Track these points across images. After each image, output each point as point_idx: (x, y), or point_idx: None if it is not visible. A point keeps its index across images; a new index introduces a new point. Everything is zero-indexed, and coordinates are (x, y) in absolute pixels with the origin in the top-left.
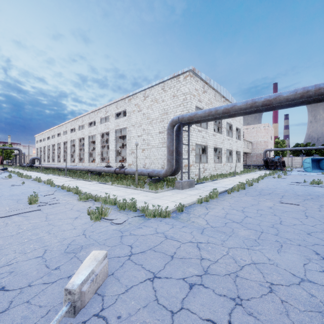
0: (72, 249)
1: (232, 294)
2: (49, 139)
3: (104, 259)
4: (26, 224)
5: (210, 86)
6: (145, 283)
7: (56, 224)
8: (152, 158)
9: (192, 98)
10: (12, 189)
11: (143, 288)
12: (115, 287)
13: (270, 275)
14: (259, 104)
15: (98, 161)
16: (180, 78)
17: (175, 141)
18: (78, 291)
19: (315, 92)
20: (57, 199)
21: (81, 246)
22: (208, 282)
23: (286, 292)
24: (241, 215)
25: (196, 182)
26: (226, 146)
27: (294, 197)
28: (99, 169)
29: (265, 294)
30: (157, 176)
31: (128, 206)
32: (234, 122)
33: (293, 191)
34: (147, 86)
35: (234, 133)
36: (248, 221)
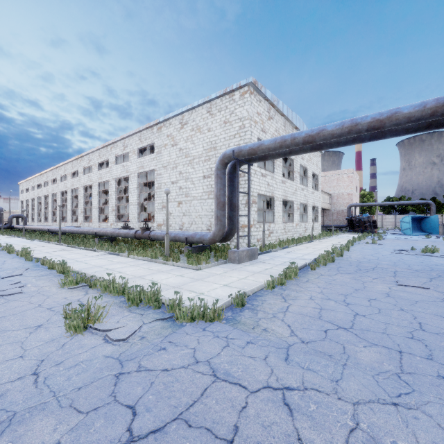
0: None
1: None
2: (40, 188)
3: None
4: None
5: (278, 111)
6: None
7: None
8: (193, 216)
9: (253, 126)
10: None
11: None
12: None
13: None
14: (364, 127)
15: (112, 220)
16: (235, 96)
17: (228, 188)
18: None
19: None
20: (22, 284)
21: (12, 415)
22: None
23: None
24: (346, 313)
25: (259, 251)
26: (299, 198)
27: (412, 274)
28: (111, 232)
29: None
30: (200, 242)
31: (146, 299)
32: (309, 165)
33: (405, 264)
34: (185, 107)
35: (309, 180)
36: (364, 326)
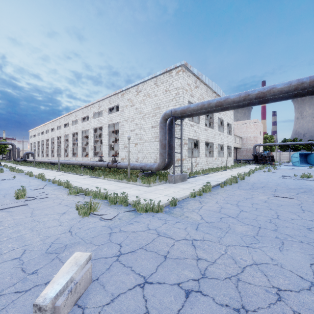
0: (54, 249)
1: (235, 303)
2: (43, 134)
3: (87, 263)
4: (8, 220)
5: (202, 82)
6: (134, 291)
7: (42, 220)
8: (145, 152)
9: (184, 93)
10: (2, 183)
11: (132, 297)
12: (99, 296)
13: (276, 278)
14: (253, 97)
15: (91, 155)
16: (172, 73)
17: (167, 135)
18: (50, 307)
19: (310, 84)
20: (46, 193)
21: (65, 245)
22: (207, 288)
23: (297, 300)
24: (236, 210)
25: (188, 176)
26: (217, 140)
27: (287, 190)
28: (92, 164)
29: (273, 304)
30: (150, 170)
31: (119, 201)
32: (225, 118)
33: (285, 185)
34: (140, 81)
35: (225, 128)
36: (244, 216)
